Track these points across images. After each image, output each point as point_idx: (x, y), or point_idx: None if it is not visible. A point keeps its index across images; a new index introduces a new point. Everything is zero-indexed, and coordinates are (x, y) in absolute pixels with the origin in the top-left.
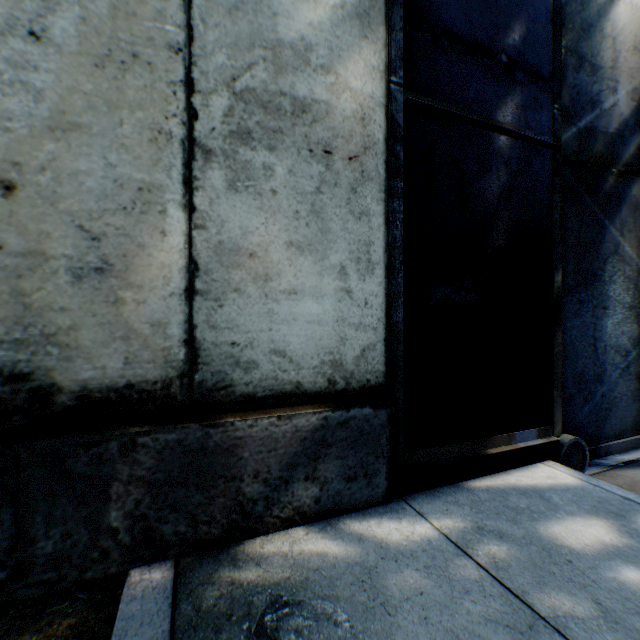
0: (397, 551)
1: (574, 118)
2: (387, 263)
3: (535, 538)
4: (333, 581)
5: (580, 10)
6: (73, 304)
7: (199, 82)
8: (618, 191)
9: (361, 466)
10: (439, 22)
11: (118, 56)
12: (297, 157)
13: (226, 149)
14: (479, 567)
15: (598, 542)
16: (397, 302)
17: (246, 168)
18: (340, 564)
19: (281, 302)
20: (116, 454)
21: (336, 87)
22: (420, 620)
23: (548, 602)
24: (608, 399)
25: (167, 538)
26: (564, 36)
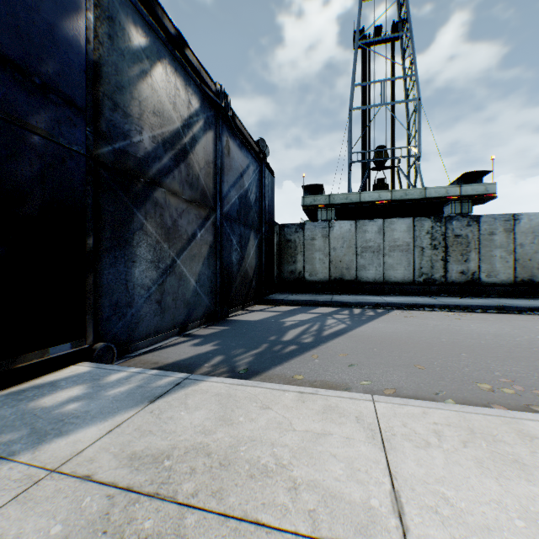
0: None
1: (112, 140)
2: None
3: (22, 411)
4: None
5: (116, 74)
6: None
7: None
8: (146, 193)
9: None
10: None
11: None
12: None
13: None
14: None
15: (69, 397)
16: None
17: None
18: None
19: None
20: None
21: None
22: None
23: None
24: (138, 316)
25: None
26: (103, 85)
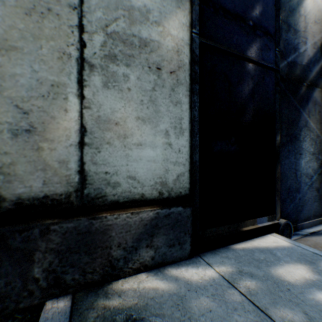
0: (196, 286)
1: (285, 56)
2: (190, 129)
3: (270, 276)
4: (161, 305)
5: (288, 1)
6: (12, 150)
7: (87, 26)
8: (307, 94)
9: (177, 238)
10: (218, 2)
11: (39, 9)
12: (142, 70)
13: (102, 65)
14: (241, 294)
15: (302, 278)
16: (196, 150)
17: (113, 75)
18: (165, 294)
19: (133, 150)
20: (38, 236)
21: (163, 33)
22: None
23: (279, 314)
24: (302, 200)
25: (68, 282)
26: (281, 14)
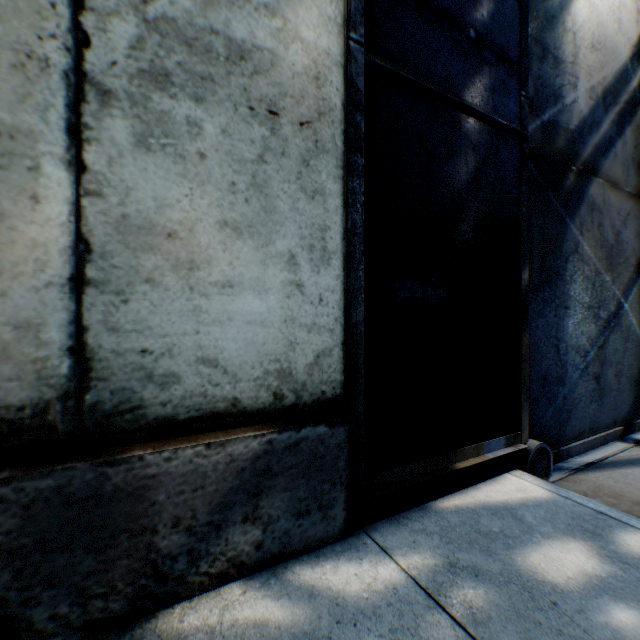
0: (356, 609)
1: (538, 110)
2: (346, 253)
3: (514, 573)
4: None
5: None
6: None
7: None
8: (578, 189)
9: (314, 497)
10: None
11: None
12: (233, 115)
13: (133, 93)
14: (455, 624)
15: (581, 573)
16: (357, 299)
17: (163, 121)
18: (283, 638)
19: (212, 297)
20: None
21: (284, 35)
22: None
23: None
24: (569, 401)
25: (39, 626)
26: (529, 23)
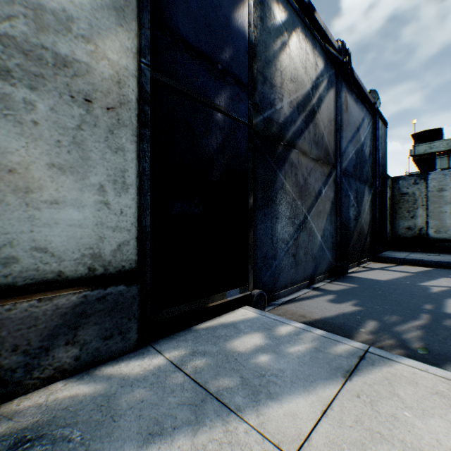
0: (134, 379)
1: (262, 111)
2: (139, 185)
3: (223, 351)
4: (77, 412)
5: (265, 51)
6: None
7: None
8: (284, 155)
9: (117, 327)
10: (177, 32)
11: None
12: (59, 99)
13: None
14: (185, 375)
15: (254, 345)
16: (146, 212)
17: (6, 99)
18: (87, 399)
19: (43, 210)
20: None
21: (96, 54)
22: (135, 418)
23: (217, 384)
24: (279, 268)
25: None
26: (257, 63)
